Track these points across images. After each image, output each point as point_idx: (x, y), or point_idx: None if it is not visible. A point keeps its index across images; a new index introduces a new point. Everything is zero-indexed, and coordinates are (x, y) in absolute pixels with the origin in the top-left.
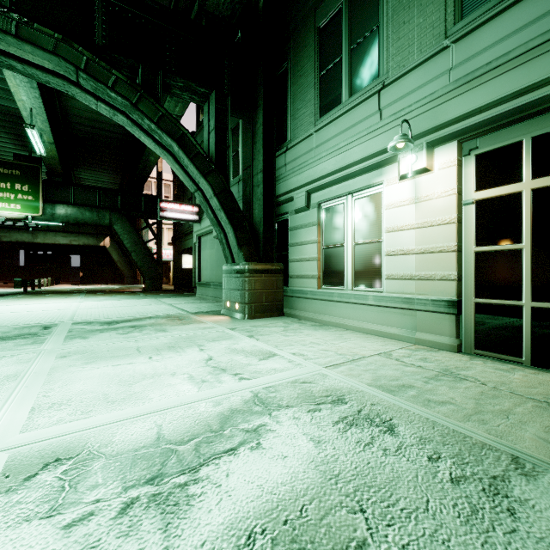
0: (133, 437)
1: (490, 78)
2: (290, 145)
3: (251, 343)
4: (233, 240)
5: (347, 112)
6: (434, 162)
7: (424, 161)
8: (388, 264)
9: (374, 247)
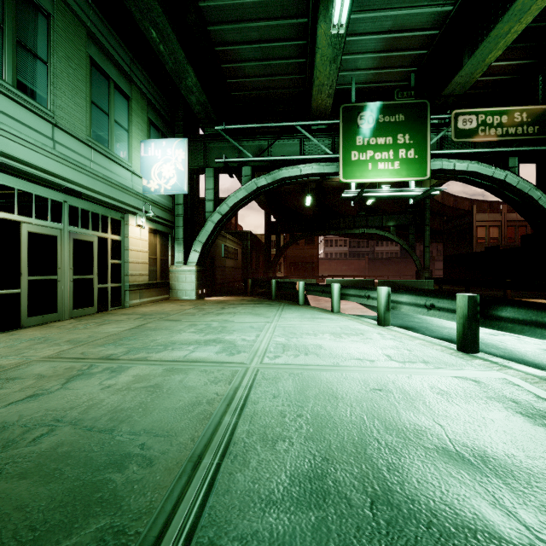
0: (199, 355)
1: None
2: None
3: None
4: None
5: None
6: None
7: None
8: None
9: None
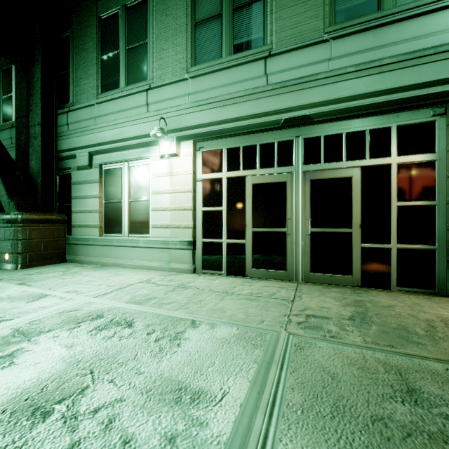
0: None
1: (208, 108)
2: (73, 108)
3: (21, 289)
4: (1, 188)
5: (124, 97)
6: (181, 151)
7: (174, 149)
8: (153, 217)
9: (144, 204)
